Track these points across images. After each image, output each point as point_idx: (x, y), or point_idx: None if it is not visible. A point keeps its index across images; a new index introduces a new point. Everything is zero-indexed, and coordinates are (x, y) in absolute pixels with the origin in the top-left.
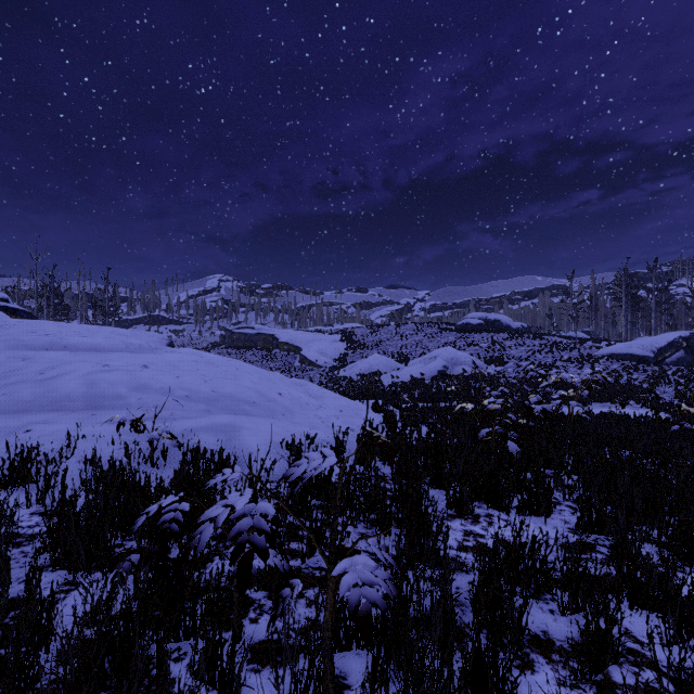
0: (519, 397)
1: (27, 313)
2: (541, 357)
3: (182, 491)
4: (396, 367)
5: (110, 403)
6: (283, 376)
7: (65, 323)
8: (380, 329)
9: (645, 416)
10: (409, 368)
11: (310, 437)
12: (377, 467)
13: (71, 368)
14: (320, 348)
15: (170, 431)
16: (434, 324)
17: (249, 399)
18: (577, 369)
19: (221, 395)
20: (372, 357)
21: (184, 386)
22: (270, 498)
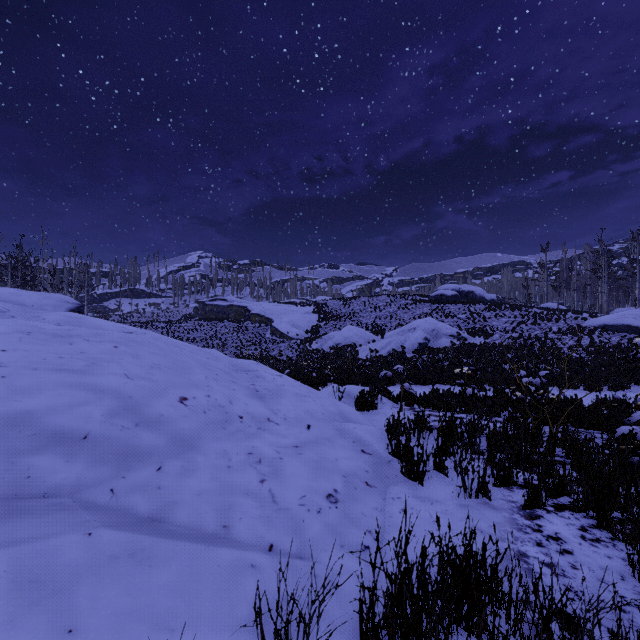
0: (635, 398)
1: None
2: (527, 328)
3: None
4: (371, 339)
5: None
6: (222, 356)
7: None
8: (352, 300)
9: None
10: (386, 340)
11: None
12: None
13: None
14: (292, 320)
15: None
16: (407, 296)
17: (77, 427)
18: (575, 341)
19: None
20: (346, 328)
21: None
22: None
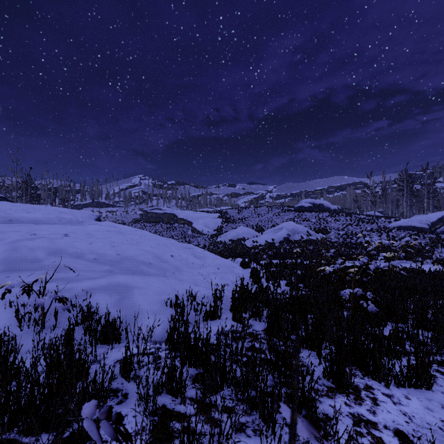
0: None
1: (3, 198)
2: (352, 228)
3: (34, 381)
4: (255, 234)
5: (26, 266)
6: (176, 242)
7: (21, 204)
8: (244, 210)
9: (438, 271)
10: (264, 235)
11: (193, 294)
12: (250, 325)
13: (3, 236)
14: (205, 222)
15: (69, 291)
16: (279, 207)
17: (147, 261)
18: (377, 236)
19: (124, 257)
20: (239, 228)
21: (95, 251)
22: (140, 381)
